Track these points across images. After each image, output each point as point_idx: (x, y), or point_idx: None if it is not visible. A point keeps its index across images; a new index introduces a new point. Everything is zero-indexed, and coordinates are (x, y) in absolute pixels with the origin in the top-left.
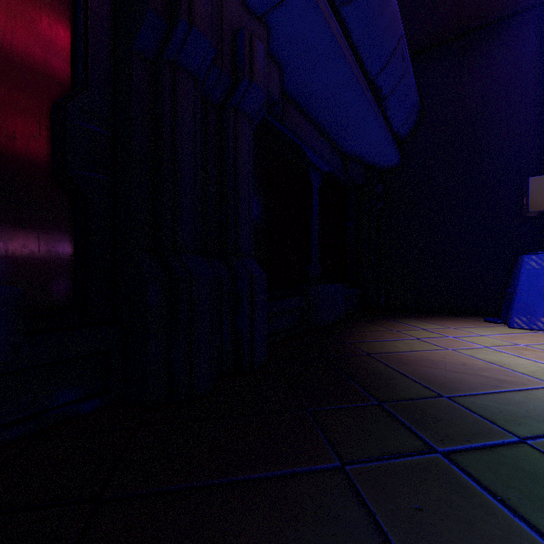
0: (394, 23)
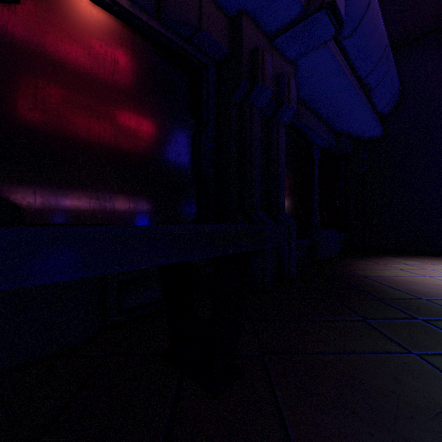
0: (381, 39)
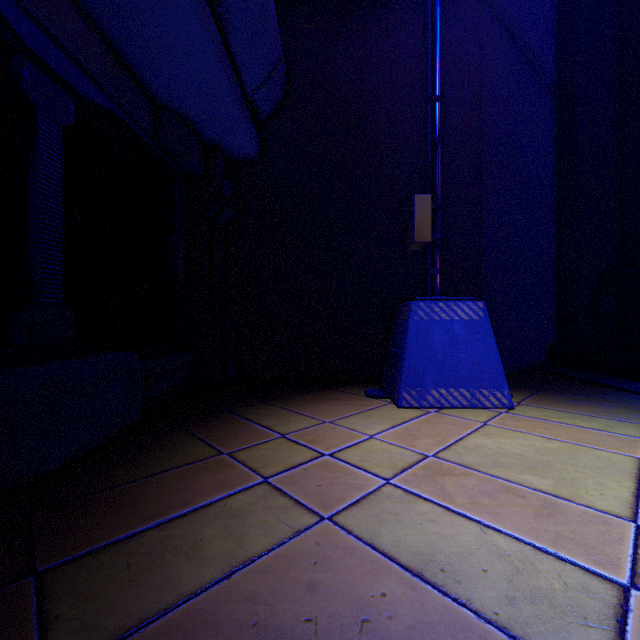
0: None
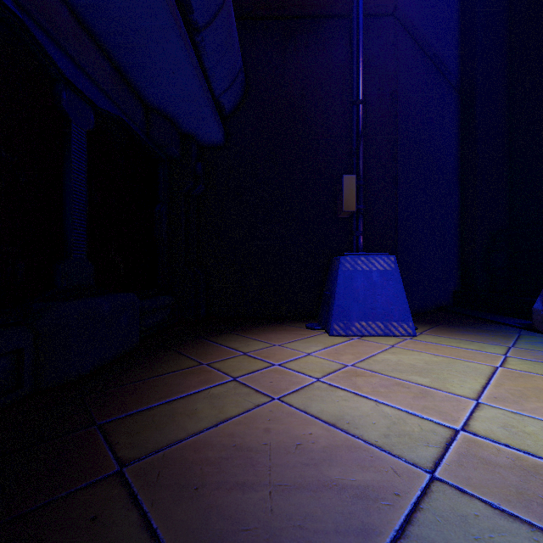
0: None
